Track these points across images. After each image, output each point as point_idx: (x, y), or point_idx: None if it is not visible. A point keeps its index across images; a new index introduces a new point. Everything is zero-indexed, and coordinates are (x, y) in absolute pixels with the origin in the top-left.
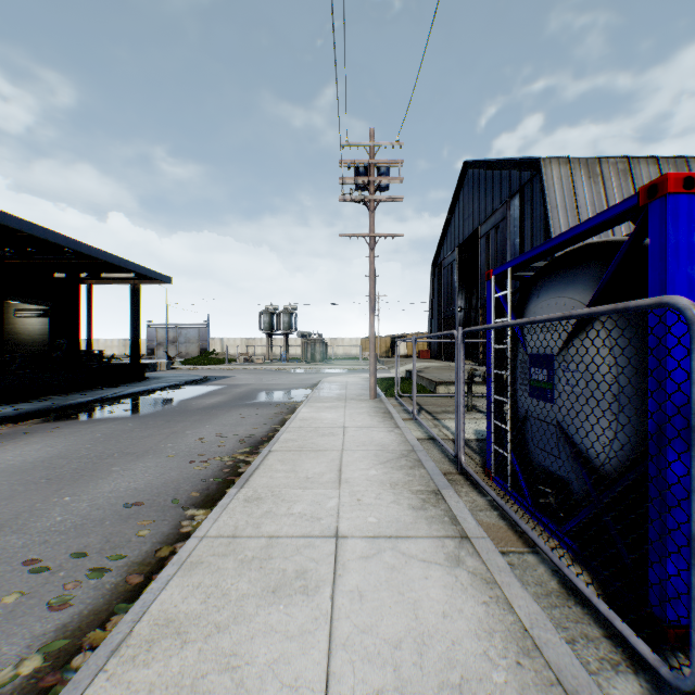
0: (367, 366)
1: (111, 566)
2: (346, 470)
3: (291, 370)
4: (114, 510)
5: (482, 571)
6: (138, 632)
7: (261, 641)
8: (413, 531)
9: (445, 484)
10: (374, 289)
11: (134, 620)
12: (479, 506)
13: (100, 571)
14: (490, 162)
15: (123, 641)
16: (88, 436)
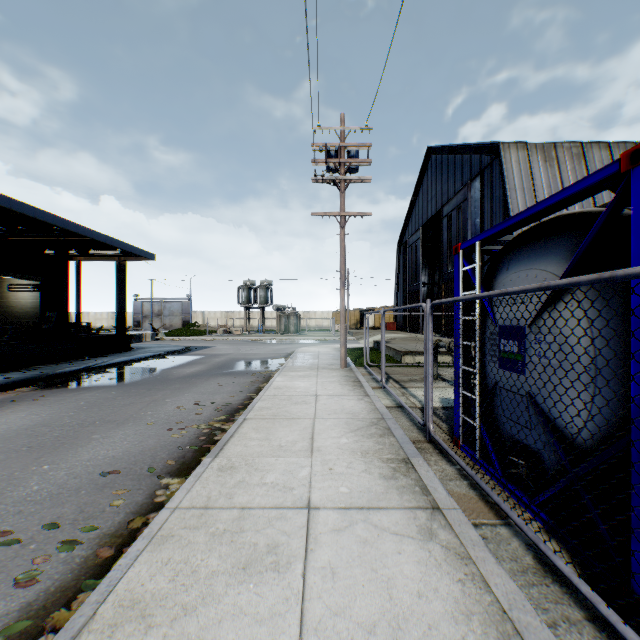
0: (338, 337)
1: (82, 538)
2: (318, 438)
3: (267, 341)
4: (91, 479)
5: (456, 545)
6: (101, 615)
7: (229, 625)
8: (384, 502)
9: (415, 453)
10: (344, 265)
11: (98, 601)
12: (449, 475)
13: (71, 544)
14: (452, 147)
15: (85, 625)
16: (72, 404)
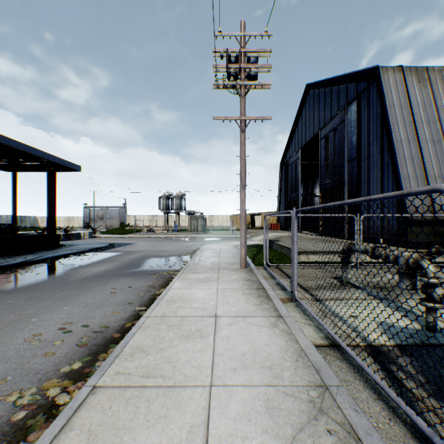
0: (235, 235)
1: None
2: None
3: (179, 238)
4: None
5: None
6: None
7: None
8: None
9: None
10: (244, 168)
11: None
12: None
13: None
14: (329, 81)
15: None
16: None
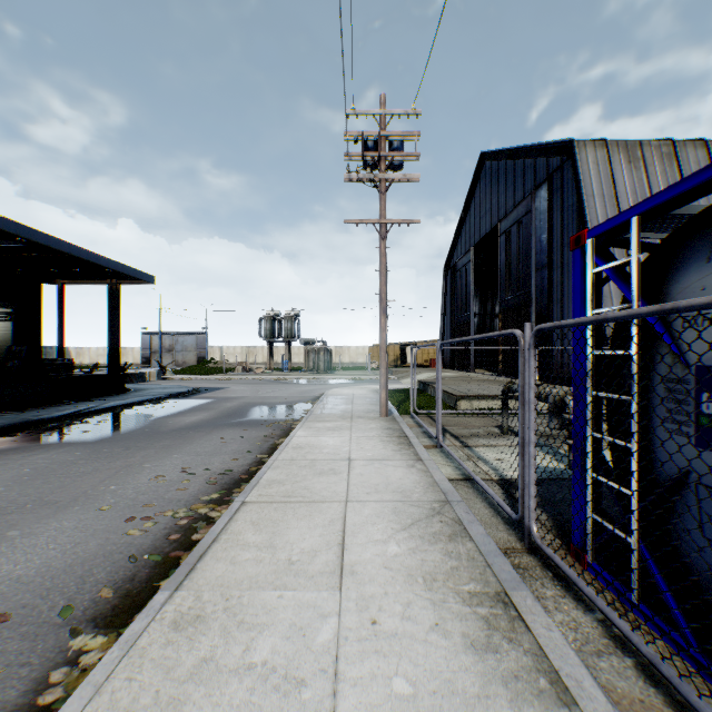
0: (375, 376)
1: None
2: (352, 544)
3: (292, 381)
4: None
5: None
6: None
7: None
8: None
9: (513, 578)
10: (385, 286)
11: None
12: (590, 640)
13: None
14: (511, 151)
15: None
16: (12, 471)
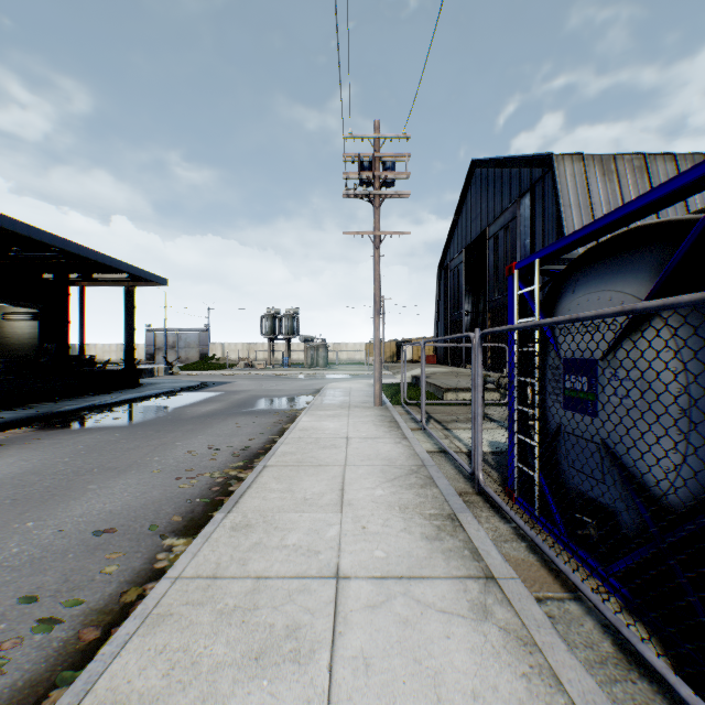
0: (372, 371)
1: (64, 615)
2: (350, 490)
3: (293, 376)
4: (81, 539)
5: (516, 627)
6: None
7: None
8: (428, 569)
9: (462, 507)
10: (379, 290)
11: (71, 704)
12: (503, 535)
13: (49, 623)
14: (499, 160)
15: None
16: (69, 447)
